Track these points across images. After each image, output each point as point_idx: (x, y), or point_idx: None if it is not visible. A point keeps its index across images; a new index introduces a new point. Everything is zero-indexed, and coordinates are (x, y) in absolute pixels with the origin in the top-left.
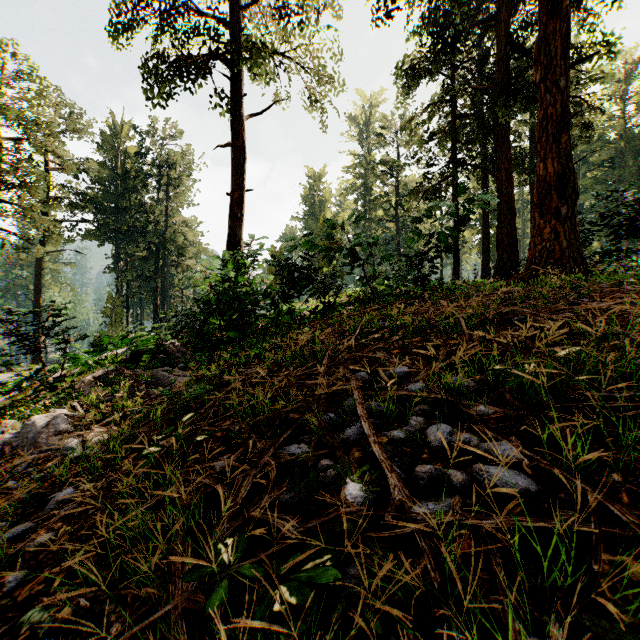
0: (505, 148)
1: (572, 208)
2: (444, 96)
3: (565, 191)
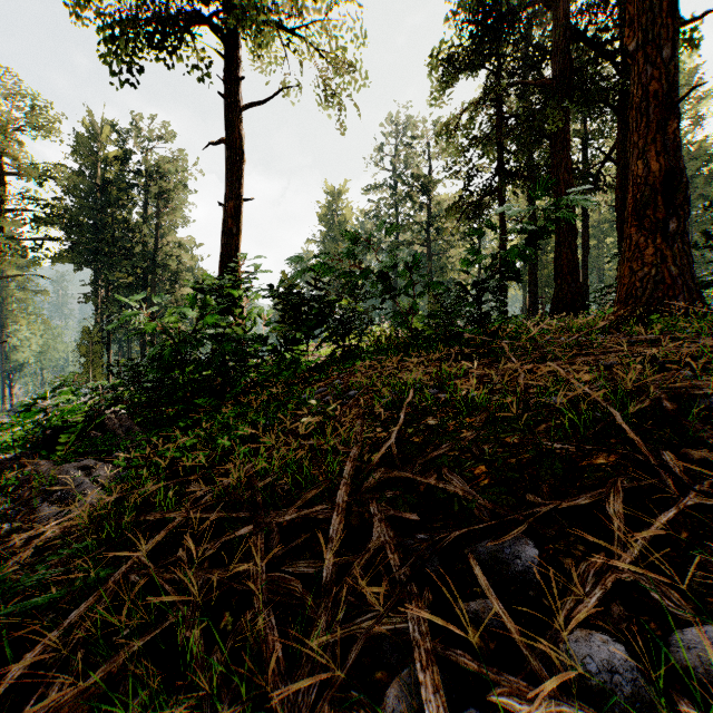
0: (564, 155)
1: (683, 221)
2: (490, 91)
3: (673, 198)
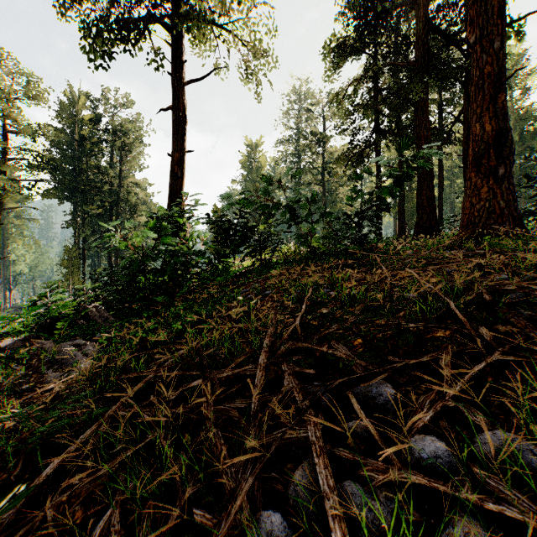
0: (424, 118)
1: (509, 168)
2: (369, 70)
3: (502, 151)
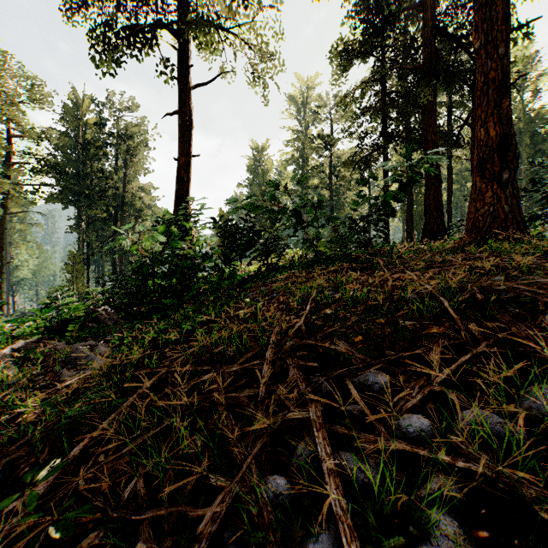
0: (432, 121)
1: (513, 172)
2: (376, 74)
3: (506, 156)
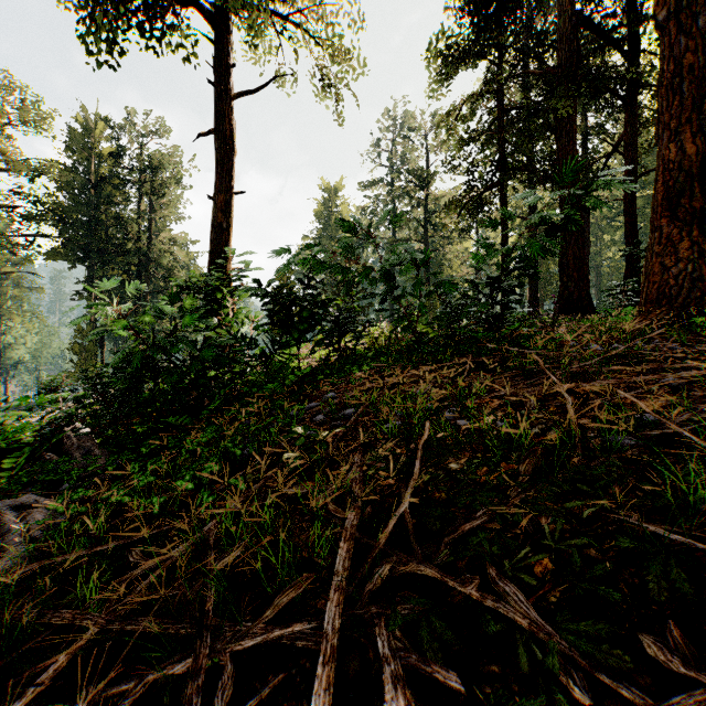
0: (571, 147)
1: None
2: (492, 81)
3: None
